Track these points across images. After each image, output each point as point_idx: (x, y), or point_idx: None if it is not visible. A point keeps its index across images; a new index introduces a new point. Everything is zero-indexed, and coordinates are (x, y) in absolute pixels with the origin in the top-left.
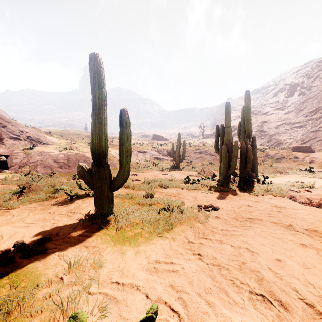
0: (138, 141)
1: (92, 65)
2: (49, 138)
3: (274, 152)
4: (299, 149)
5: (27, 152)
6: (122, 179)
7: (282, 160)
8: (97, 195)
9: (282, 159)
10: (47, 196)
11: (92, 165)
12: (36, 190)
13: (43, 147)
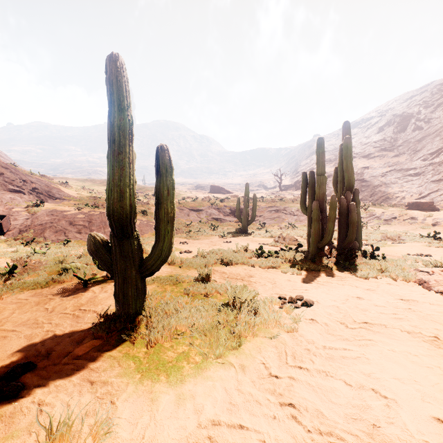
0: (189, 194)
1: (109, 73)
2: (64, 191)
3: (382, 210)
4: (417, 205)
5: (32, 211)
6: (159, 259)
7: (392, 222)
8: (119, 285)
9: (392, 220)
10: (49, 279)
11: (111, 236)
12: (36, 270)
13: (55, 203)
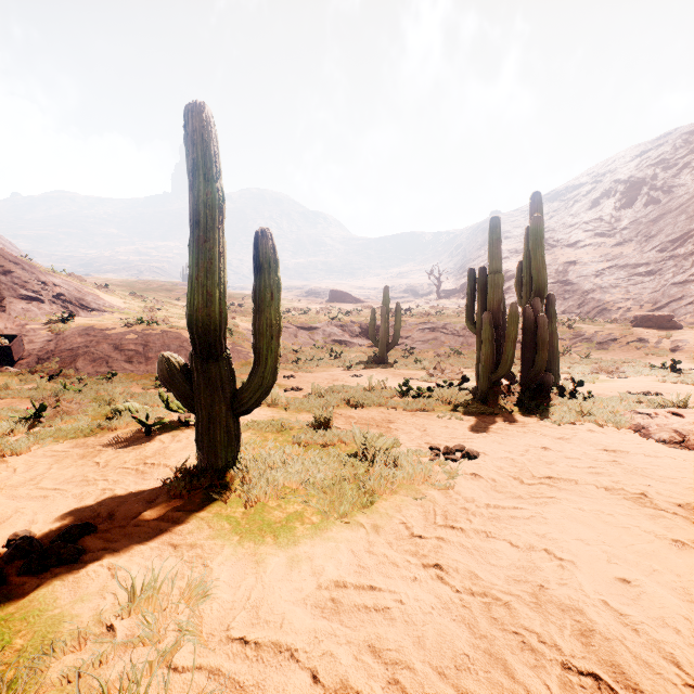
0: (297, 304)
1: (191, 130)
2: (105, 298)
3: (594, 327)
4: (648, 321)
5: (56, 328)
6: (259, 389)
7: (610, 346)
8: (203, 426)
9: (610, 343)
10: (95, 426)
11: (191, 358)
12: (72, 413)
13: (90, 318)
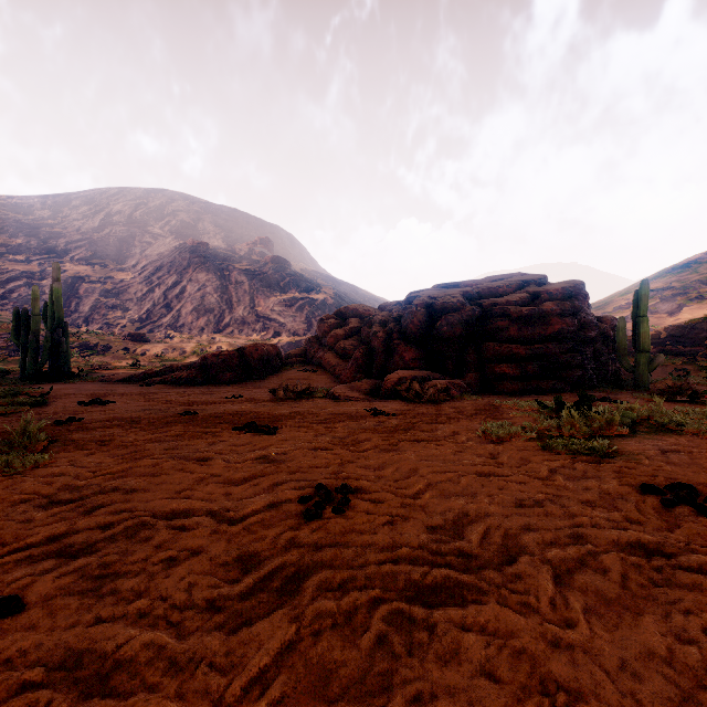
0: None
1: None
2: None
3: (97, 339)
4: (132, 336)
5: None
6: None
7: (107, 353)
8: None
9: (107, 350)
10: None
11: None
12: None
13: None
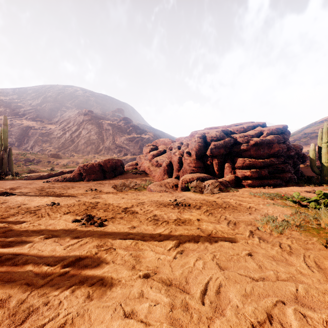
0: None
1: None
2: None
3: (34, 157)
4: (52, 155)
5: None
6: None
7: (39, 163)
8: None
9: (39, 162)
10: None
11: None
12: None
13: None
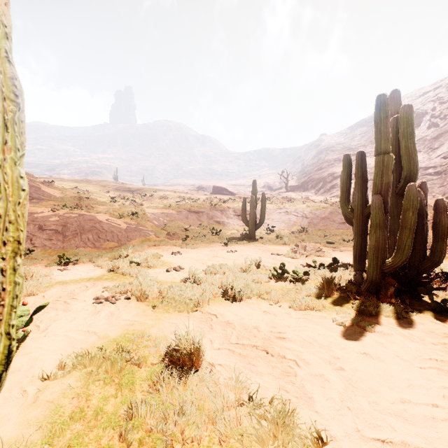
0: (190, 195)
1: None
2: (45, 190)
3: None
4: None
5: None
6: None
7: None
8: None
9: None
10: None
11: None
12: None
13: (30, 204)
